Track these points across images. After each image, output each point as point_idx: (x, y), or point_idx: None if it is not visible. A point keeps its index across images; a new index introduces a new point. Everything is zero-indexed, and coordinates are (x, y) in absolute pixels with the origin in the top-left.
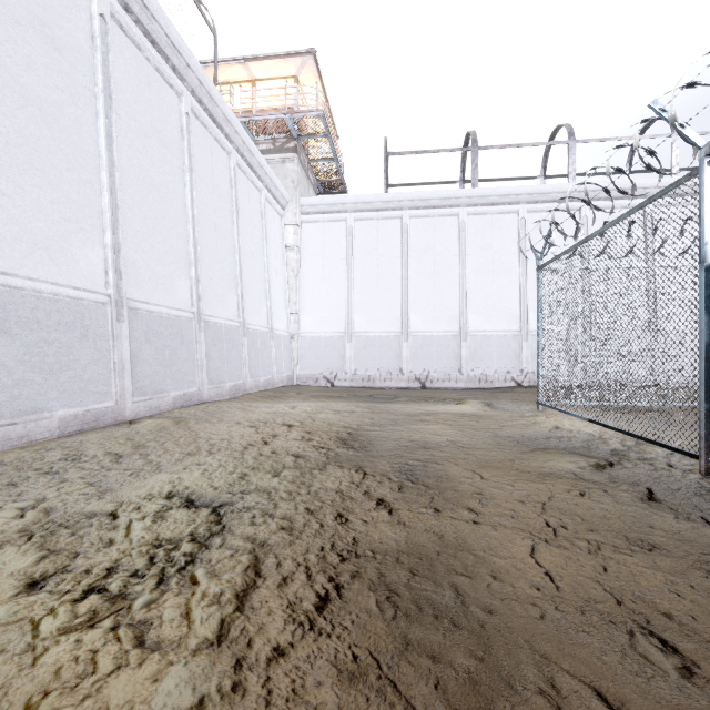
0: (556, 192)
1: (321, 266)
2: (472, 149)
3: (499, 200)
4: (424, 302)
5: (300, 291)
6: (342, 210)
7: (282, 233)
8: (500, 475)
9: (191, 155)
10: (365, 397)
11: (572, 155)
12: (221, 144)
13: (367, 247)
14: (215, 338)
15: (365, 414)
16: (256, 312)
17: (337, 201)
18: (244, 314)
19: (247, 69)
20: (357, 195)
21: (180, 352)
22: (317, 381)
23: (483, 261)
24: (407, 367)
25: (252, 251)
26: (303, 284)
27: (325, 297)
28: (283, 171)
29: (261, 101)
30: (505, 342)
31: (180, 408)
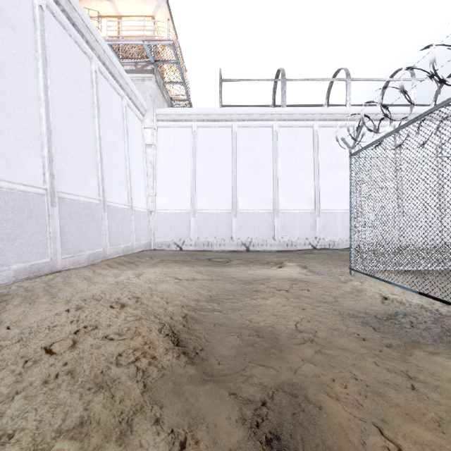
0: (338, 113)
1: (172, 160)
2: (281, 80)
3: (300, 117)
4: (248, 188)
5: (156, 178)
6: (188, 119)
7: (142, 134)
8: (435, 449)
9: (45, 46)
10: (205, 261)
11: (349, 89)
12: (82, 48)
13: (207, 147)
14: (72, 213)
15: (204, 283)
16: (117, 192)
17: (185, 112)
18: (104, 193)
19: (114, 6)
20: (200, 109)
21: (26, 225)
22: (169, 246)
23: (289, 160)
24: (236, 235)
25: (113, 143)
26: (158, 173)
27: (175, 184)
28: (143, 87)
29: (124, 29)
30: (304, 217)
31: (24, 280)
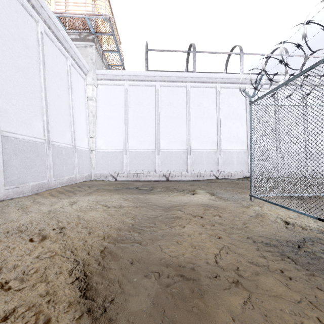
0: (234, 78)
1: (109, 111)
2: (193, 52)
3: (207, 80)
4: (168, 133)
5: (96, 124)
6: (121, 79)
7: (84, 89)
8: None
9: None
10: (133, 189)
11: (242, 60)
12: (28, 11)
13: (136, 101)
14: (17, 150)
15: (129, 210)
16: (62, 134)
17: (119, 73)
18: (49, 134)
19: None
20: (130, 71)
21: None
22: (107, 177)
23: (198, 112)
24: (159, 169)
25: (58, 94)
26: (98, 120)
27: (111, 129)
28: (85, 52)
29: (69, 5)
30: (210, 155)
31: None
